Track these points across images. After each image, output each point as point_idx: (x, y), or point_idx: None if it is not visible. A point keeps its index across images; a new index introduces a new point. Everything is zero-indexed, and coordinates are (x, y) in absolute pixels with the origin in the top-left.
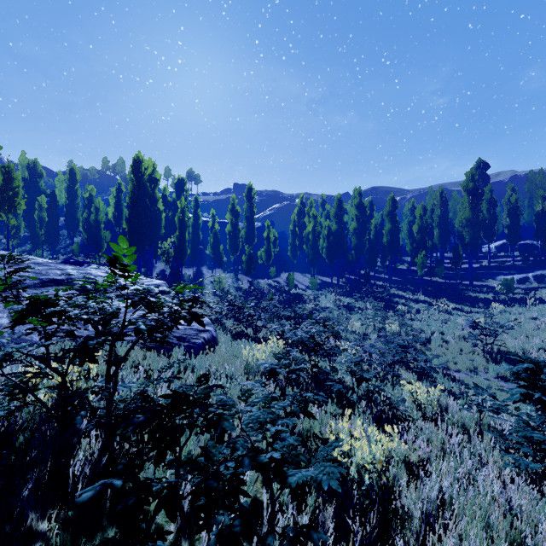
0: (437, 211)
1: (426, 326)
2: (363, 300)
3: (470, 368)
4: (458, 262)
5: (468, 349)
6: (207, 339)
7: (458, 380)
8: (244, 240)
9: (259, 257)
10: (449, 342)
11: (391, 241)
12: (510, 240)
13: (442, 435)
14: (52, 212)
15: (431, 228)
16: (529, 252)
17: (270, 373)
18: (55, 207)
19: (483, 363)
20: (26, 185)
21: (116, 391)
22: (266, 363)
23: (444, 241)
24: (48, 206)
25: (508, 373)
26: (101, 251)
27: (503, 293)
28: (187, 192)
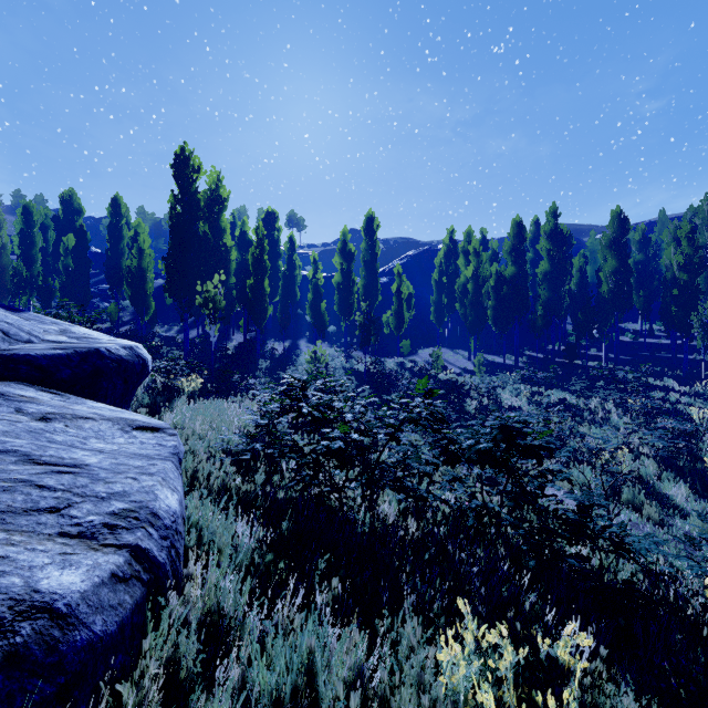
0: (702, 236)
1: None
2: (594, 395)
3: None
4: None
5: None
6: None
7: None
8: (361, 297)
9: (385, 323)
10: None
11: (616, 291)
12: None
13: None
14: (78, 256)
15: None
16: None
17: None
18: (83, 250)
19: None
20: (60, 226)
21: None
22: None
23: None
24: (72, 249)
25: None
26: (146, 313)
27: None
28: (279, 231)
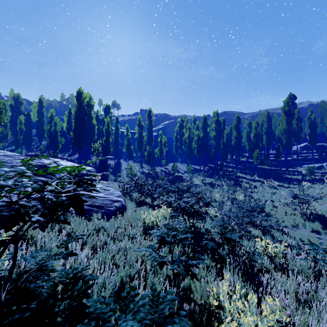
0: (265, 125)
1: (262, 196)
2: (220, 180)
3: (293, 225)
4: (279, 156)
5: (290, 212)
6: (118, 206)
7: (287, 234)
8: (146, 143)
9: (155, 153)
10: (277, 207)
11: (236, 143)
12: (311, 142)
13: (294, 286)
14: (27, 125)
15: (261, 135)
16: (322, 150)
17: (160, 241)
18: (29, 122)
19: (301, 221)
20: (13, 109)
21: (15, 267)
22: (157, 232)
23: (269, 143)
24: (25, 122)
25: (319, 228)
26: (57, 149)
27: (308, 176)
28: (111, 113)
